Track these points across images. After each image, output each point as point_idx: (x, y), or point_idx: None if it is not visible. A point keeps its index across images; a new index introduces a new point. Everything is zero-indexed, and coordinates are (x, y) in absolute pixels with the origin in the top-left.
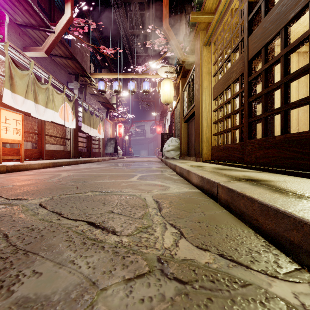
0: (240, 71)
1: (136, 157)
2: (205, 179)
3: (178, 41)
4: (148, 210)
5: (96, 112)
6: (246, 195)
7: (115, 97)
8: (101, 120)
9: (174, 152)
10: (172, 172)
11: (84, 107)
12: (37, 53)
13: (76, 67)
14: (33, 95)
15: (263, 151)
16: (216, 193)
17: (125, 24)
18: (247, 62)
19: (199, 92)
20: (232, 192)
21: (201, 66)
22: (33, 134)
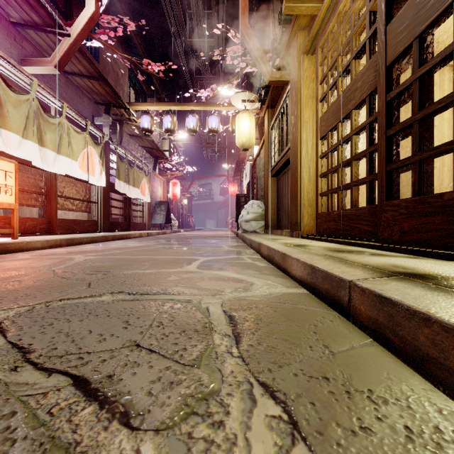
0: (369, 87)
1: (199, 230)
2: (320, 271)
3: (262, 50)
4: (213, 340)
5: (138, 162)
6: (437, 319)
7: (168, 141)
8: (146, 174)
9: (256, 223)
10: (255, 255)
11: (119, 154)
12: (43, 67)
13: (107, 92)
14: (37, 133)
15: (417, 220)
16: (346, 300)
17: (181, 29)
18: (385, 69)
19: (297, 127)
20: (391, 306)
21: (300, 86)
22: (37, 195)
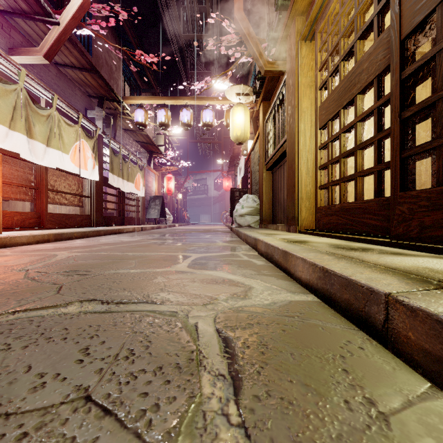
0: (377, 68)
1: (194, 224)
2: (337, 277)
3: (258, 39)
4: (200, 386)
5: (133, 156)
6: None
7: (163, 137)
8: (140, 169)
9: (251, 218)
10: (251, 251)
11: (113, 148)
12: (31, 57)
13: (99, 85)
14: (25, 124)
15: None
16: (379, 319)
17: (176, 23)
18: (399, 43)
19: (295, 117)
20: None
21: (298, 75)
22: (26, 189)
